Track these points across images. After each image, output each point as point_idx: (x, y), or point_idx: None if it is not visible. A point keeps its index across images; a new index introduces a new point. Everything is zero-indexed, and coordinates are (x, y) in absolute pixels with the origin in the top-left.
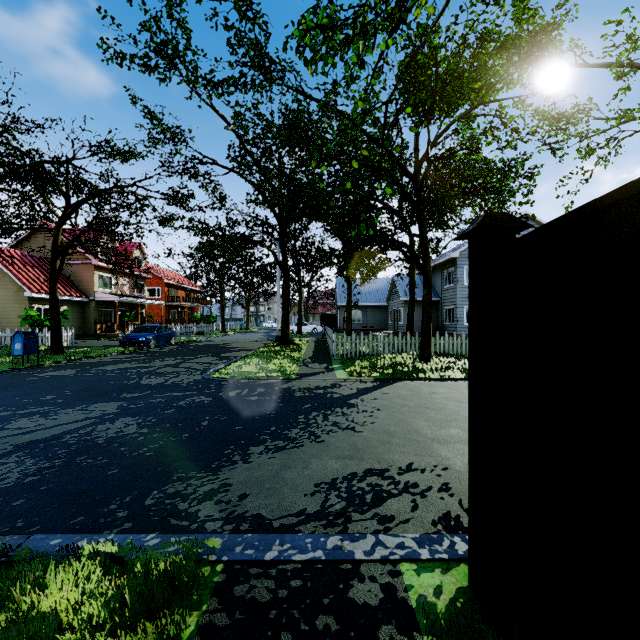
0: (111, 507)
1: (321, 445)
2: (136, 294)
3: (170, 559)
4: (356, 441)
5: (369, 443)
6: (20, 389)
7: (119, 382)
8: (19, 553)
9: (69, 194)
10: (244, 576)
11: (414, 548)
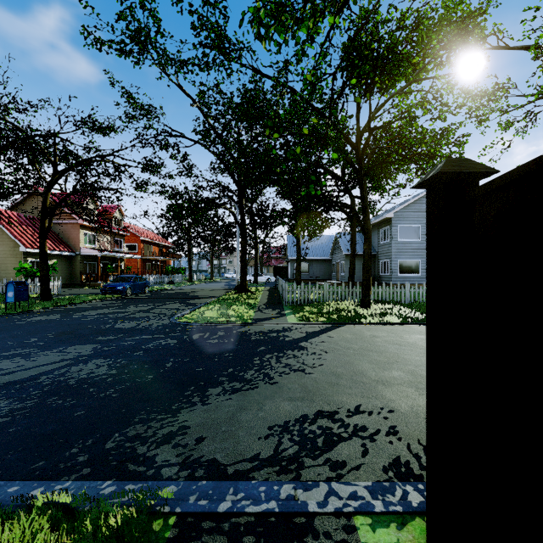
0: (73, 451)
1: (274, 387)
2: (116, 249)
3: (120, 514)
4: (306, 383)
5: (319, 385)
6: (8, 332)
7: (96, 326)
8: None
9: (56, 162)
10: (196, 531)
11: (367, 498)
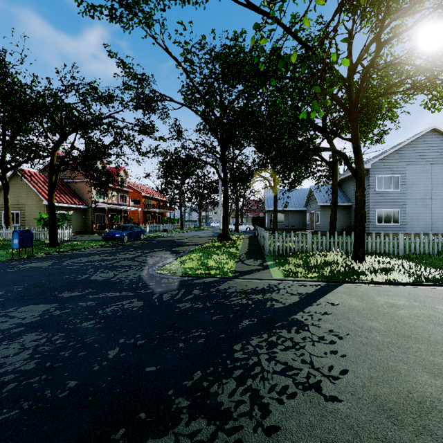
0: None
1: None
2: (121, 203)
3: None
4: (337, 436)
5: None
6: None
7: (73, 276)
8: None
9: (63, 126)
10: None
11: None
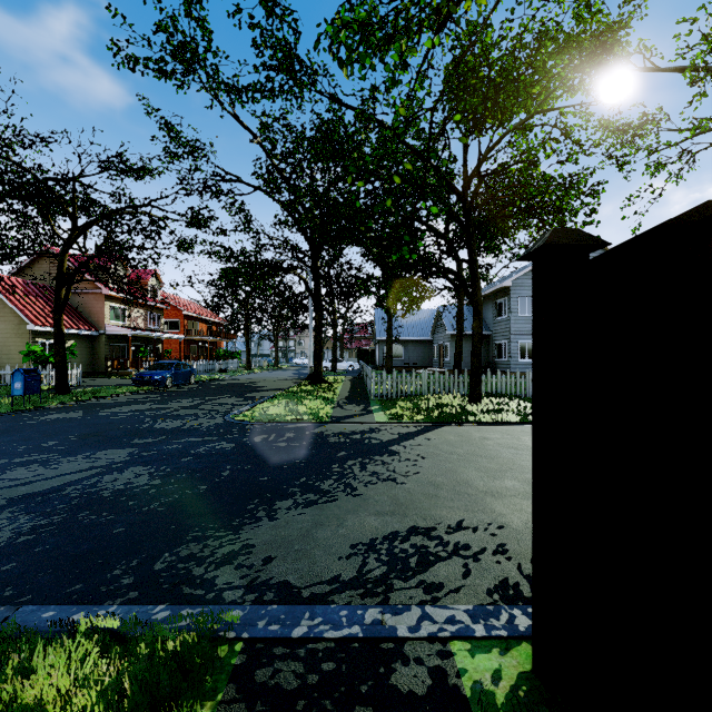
0: (115, 572)
1: (358, 499)
2: (152, 327)
3: (180, 638)
4: (398, 494)
5: (413, 497)
6: (19, 434)
7: (130, 426)
8: (4, 629)
9: (76, 215)
10: (267, 657)
11: (467, 623)
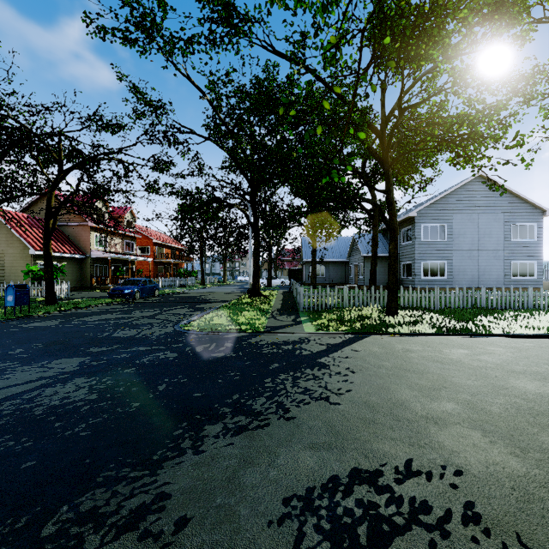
0: None
1: (291, 424)
2: (127, 252)
3: None
4: (333, 419)
5: (349, 422)
6: None
7: (93, 334)
8: None
9: (61, 161)
10: None
11: None
